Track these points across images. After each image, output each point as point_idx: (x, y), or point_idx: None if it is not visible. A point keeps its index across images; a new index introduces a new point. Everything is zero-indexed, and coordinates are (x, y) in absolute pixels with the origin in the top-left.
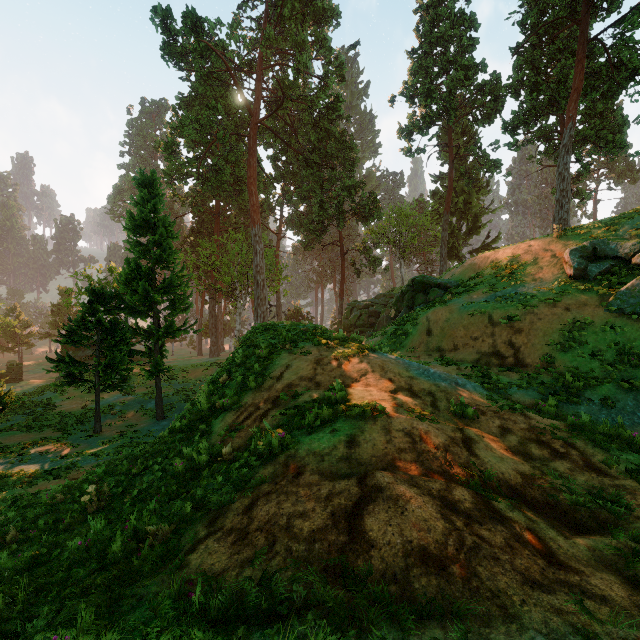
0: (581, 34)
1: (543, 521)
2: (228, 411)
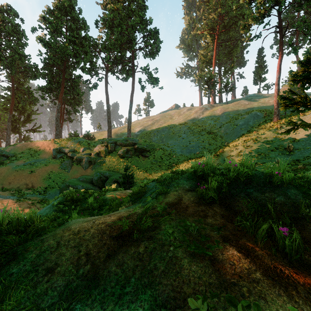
0: (63, 76)
1: None
2: None
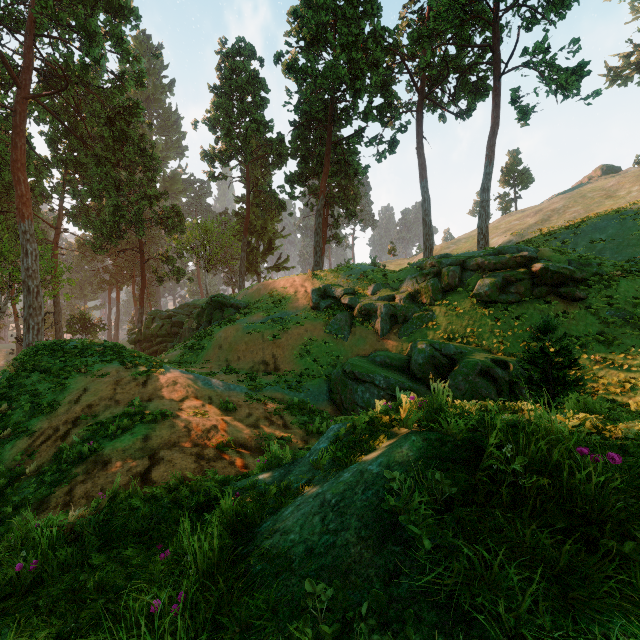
0: (328, 136)
1: (249, 455)
2: (20, 438)
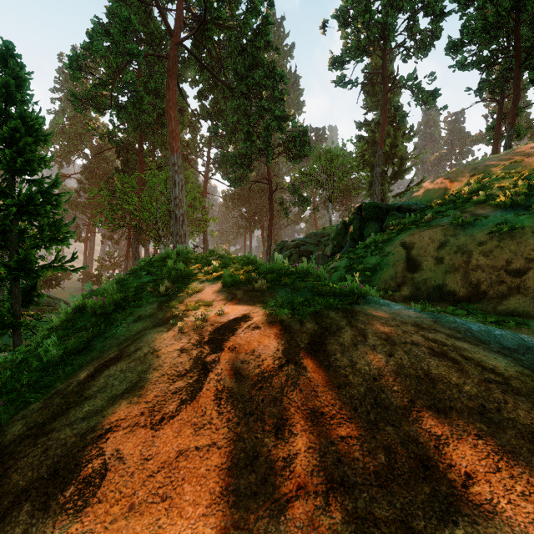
0: None
1: None
2: None
